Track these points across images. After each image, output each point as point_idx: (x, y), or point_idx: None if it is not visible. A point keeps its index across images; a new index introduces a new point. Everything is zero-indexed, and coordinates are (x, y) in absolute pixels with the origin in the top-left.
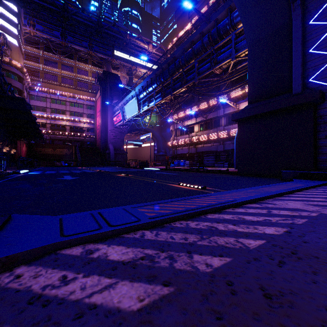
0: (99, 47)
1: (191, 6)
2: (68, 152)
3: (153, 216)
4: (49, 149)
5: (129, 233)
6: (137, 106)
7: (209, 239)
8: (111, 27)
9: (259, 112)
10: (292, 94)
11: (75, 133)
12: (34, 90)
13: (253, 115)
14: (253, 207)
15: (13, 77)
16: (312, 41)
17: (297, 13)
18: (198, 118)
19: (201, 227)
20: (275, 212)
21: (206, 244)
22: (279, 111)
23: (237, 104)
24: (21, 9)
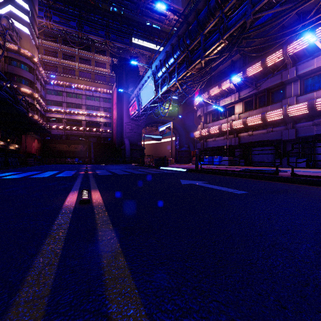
0: (117, 35)
1: None
2: (83, 148)
3: None
4: (63, 145)
5: None
6: (154, 87)
7: None
8: None
9: None
10: None
11: (91, 128)
12: (51, 84)
13: None
14: None
15: (23, 67)
16: None
17: None
18: (243, 92)
19: None
20: None
21: None
22: None
23: None
24: None
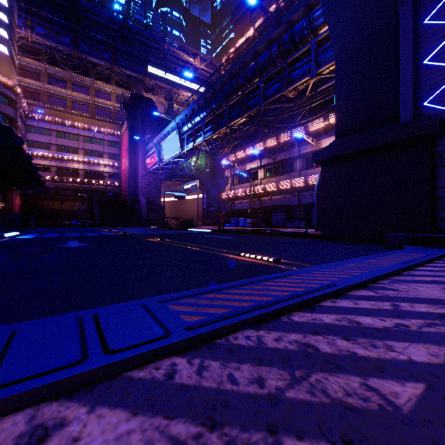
0: (127, 60)
1: (255, 1)
2: (82, 206)
3: (195, 323)
4: (54, 202)
5: (144, 367)
6: (179, 143)
7: (308, 381)
8: (142, 31)
9: (352, 150)
10: (398, 124)
11: (92, 180)
12: (33, 119)
13: (343, 153)
14: (365, 297)
15: (1, 99)
16: (428, 48)
17: (406, 7)
18: (264, 160)
19: (286, 347)
20: (406, 308)
21: (305, 400)
22: (381, 148)
23: (317, 140)
24: (13, 3)
